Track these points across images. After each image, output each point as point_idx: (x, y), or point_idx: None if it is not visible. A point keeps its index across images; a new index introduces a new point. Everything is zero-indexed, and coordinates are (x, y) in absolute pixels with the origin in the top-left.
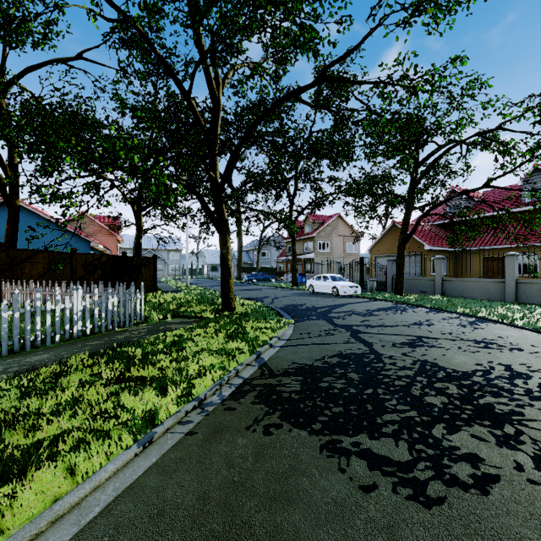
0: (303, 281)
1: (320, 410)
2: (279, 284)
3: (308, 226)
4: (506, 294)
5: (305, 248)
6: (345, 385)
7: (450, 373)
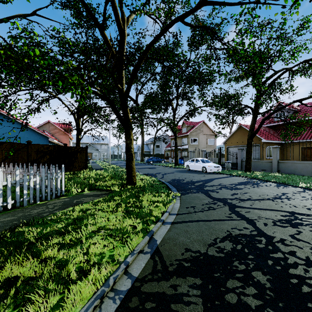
0: (182, 163)
1: None
2: (166, 164)
3: (184, 129)
4: None
5: (182, 142)
6: (260, 302)
7: None
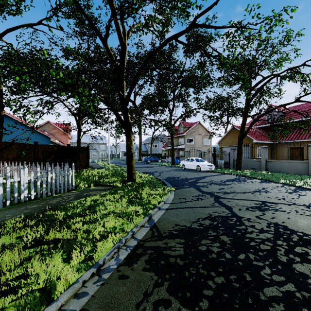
0: (178, 162)
1: (204, 280)
2: (163, 163)
3: (181, 129)
4: (309, 170)
5: (179, 142)
6: (220, 249)
7: (301, 236)
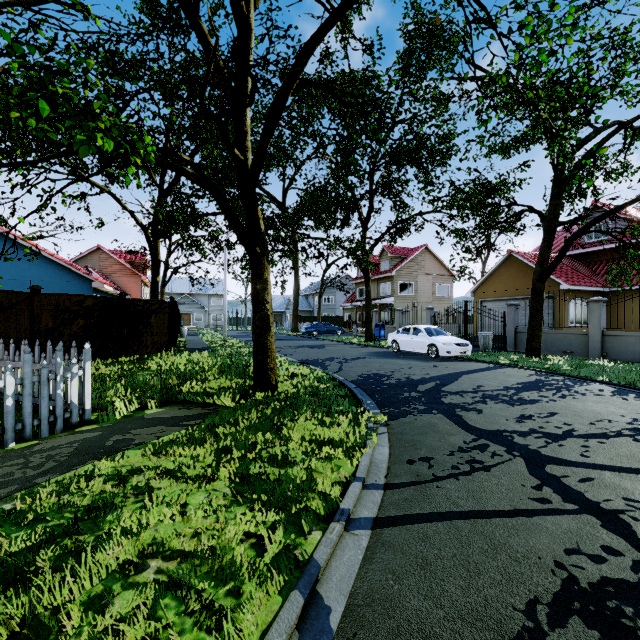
0: (382, 335)
1: None
2: (347, 338)
3: (385, 262)
4: None
5: (381, 290)
6: None
7: None
